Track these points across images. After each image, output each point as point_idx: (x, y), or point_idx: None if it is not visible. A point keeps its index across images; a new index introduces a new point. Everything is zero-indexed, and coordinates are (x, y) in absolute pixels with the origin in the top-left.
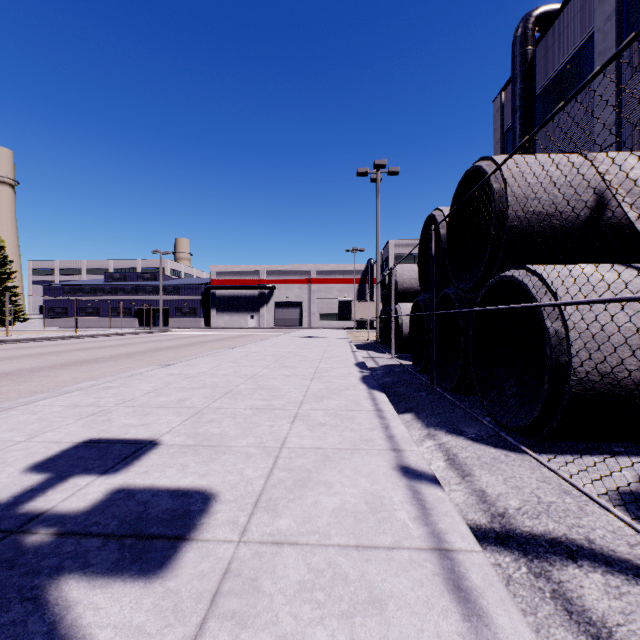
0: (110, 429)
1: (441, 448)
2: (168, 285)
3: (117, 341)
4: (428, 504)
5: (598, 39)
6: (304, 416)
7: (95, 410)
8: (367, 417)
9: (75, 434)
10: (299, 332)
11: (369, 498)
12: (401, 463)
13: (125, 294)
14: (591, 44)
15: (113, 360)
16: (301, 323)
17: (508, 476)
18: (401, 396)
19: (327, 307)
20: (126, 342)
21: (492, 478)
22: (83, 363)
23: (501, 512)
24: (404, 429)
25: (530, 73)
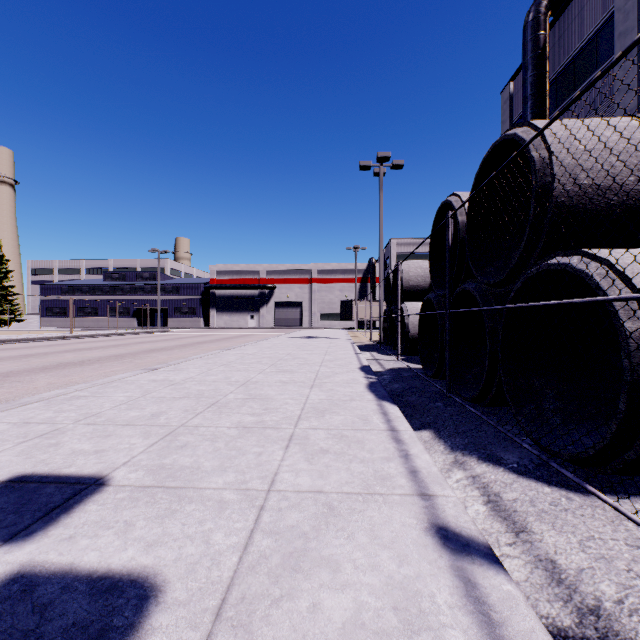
0: (52, 459)
1: (476, 483)
2: (167, 285)
3: (111, 342)
4: (494, 612)
5: (618, 19)
6: (301, 438)
7: (46, 429)
8: (380, 440)
9: (3, 467)
10: (299, 332)
11: (398, 597)
12: (435, 520)
13: (124, 294)
14: (610, 26)
15: (99, 363)
16: (302, 323)
17: (583, 536)
18: (414, 407)
19: (328, 307)
20: (120, 343)
21: (561, 539)
22: (66, 366)
23: (592, 606)
24: (429, 459)
25: (542, 59)
